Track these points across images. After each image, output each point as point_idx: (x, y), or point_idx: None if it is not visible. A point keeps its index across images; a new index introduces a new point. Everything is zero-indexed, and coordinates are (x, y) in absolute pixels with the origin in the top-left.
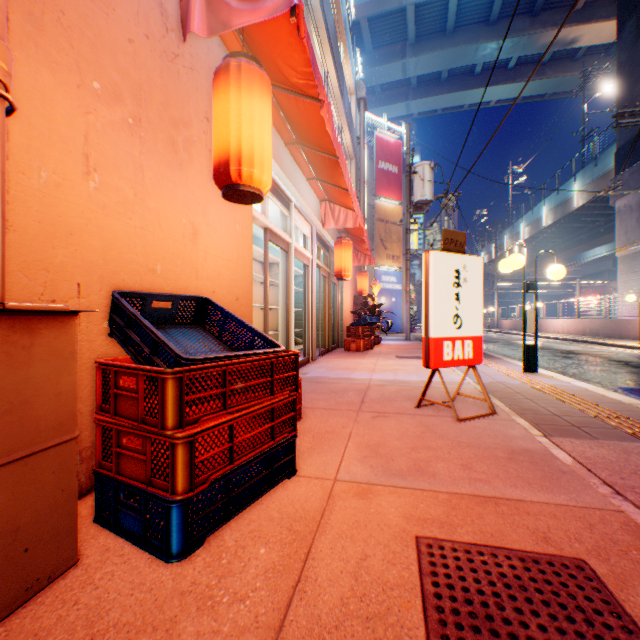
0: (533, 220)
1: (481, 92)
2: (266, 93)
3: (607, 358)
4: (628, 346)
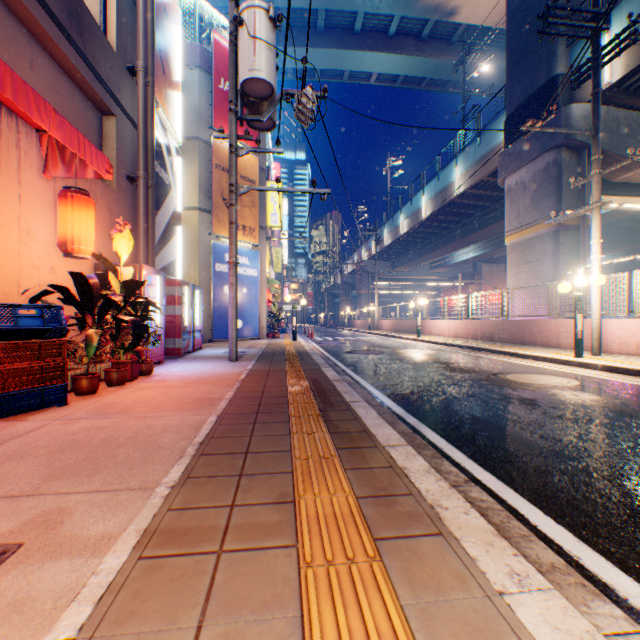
0: (413, 211)
1: (362, 57)
2: None
3: (604, 403)
4: (562, 360)
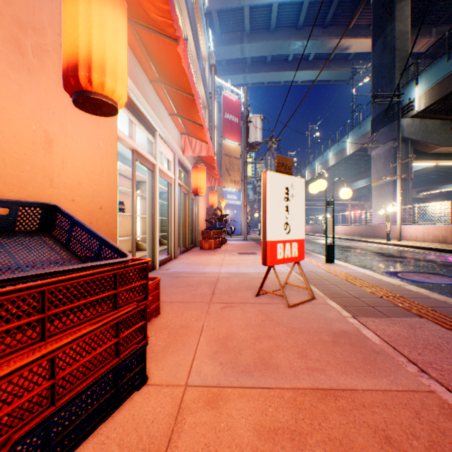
0: (323, 161)
1: (292, 74)
2: (120, 6)
3: (370, 251)
4: (380, 242)
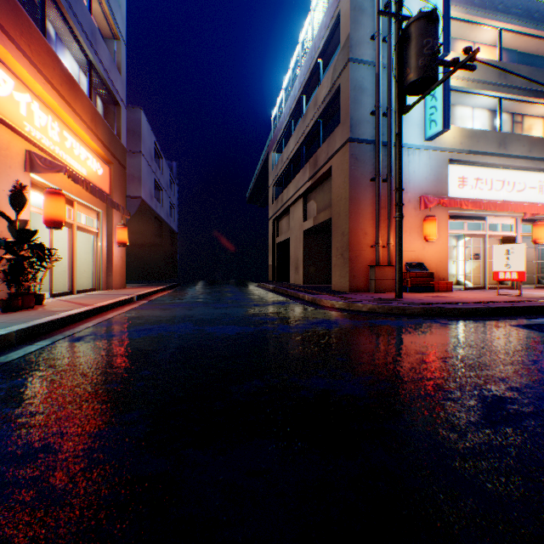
0: None
1: None
2: (432, 221)
3: None
4: None
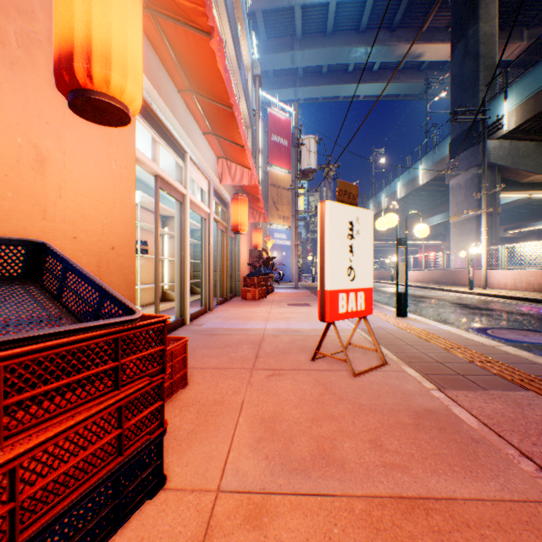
0: (391, 193)
1: (353, 87)
2: None
3: (450, 301)
4: (461, 291)
